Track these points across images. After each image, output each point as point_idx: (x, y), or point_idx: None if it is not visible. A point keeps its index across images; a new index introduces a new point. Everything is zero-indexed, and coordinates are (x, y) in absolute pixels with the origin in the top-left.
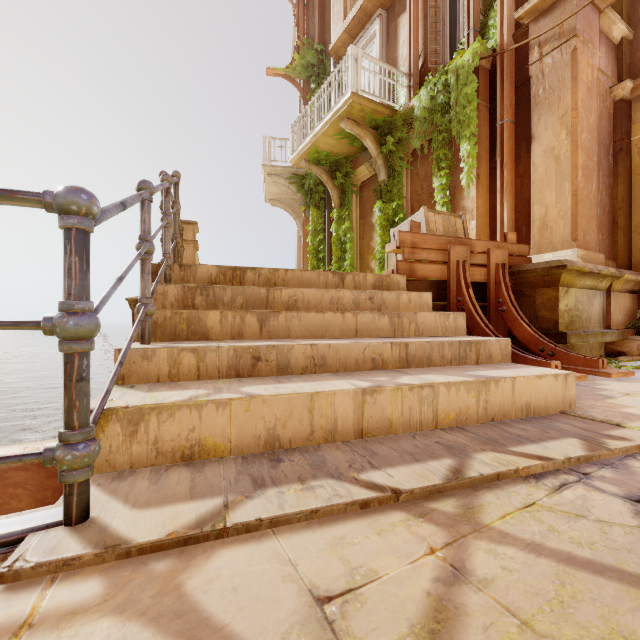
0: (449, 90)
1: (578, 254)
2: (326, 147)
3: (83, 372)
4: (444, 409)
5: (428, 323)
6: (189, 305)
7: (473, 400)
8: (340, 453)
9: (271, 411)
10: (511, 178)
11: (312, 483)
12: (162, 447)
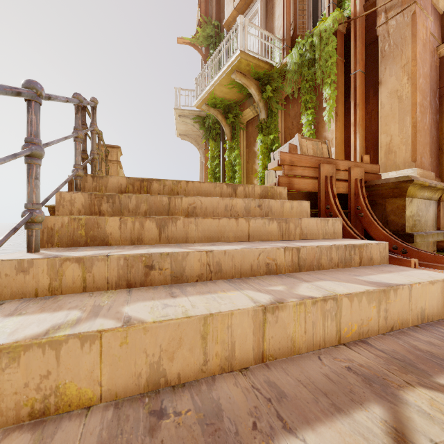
0: (314, 49)
1: (417, 172)
2: (221, 94)
3: None
4: (347, 322)
5: (311, 227)
6: (96, 211)
7: (374, 310)
8: (239, 394)
9: (155, 341)
10: (362, 115)
11: None
12: None
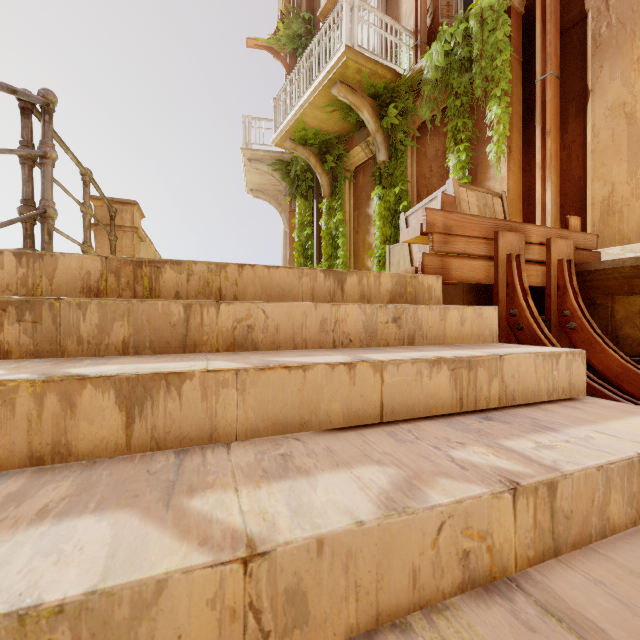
0: (470, 41)
1: None
2: (314, 123)
3: None
4: None
5: (523, 376)
6: None
7: None
8: None
9: None
10: (556, 150)
11: None
12: None
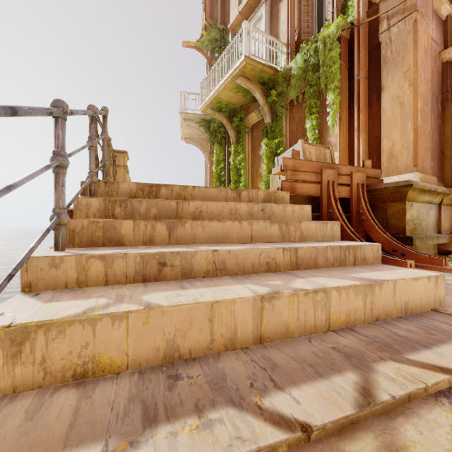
0: (318, 54)
1: (418, 176)
2: (226, 98)
3: None
4: (335, 312)
5: (310, 230)
6: (109, 215)
7: (361, 302)
8: (240, 365)
9: (170, 322)
10: (365, 120)
11: (210, 415)
12: (50, 367)
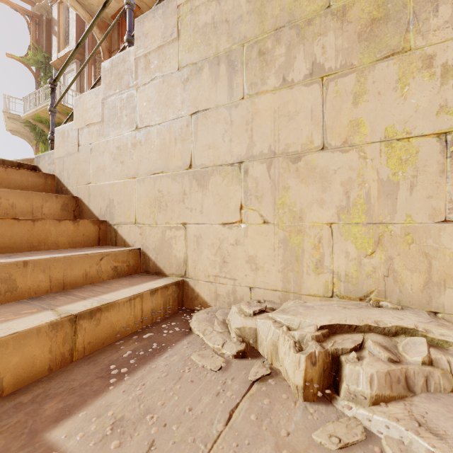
0: None
1: None
2: (45, 116)
3: None
4: None
5: None
6: None
7: None
8: None
9: None
10: None
11: None
12: None
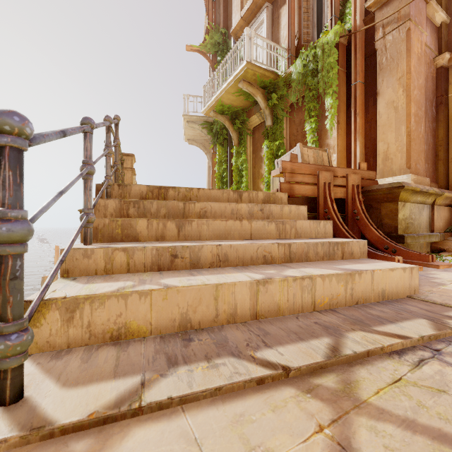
0: (317, 60)
1: (411, 178)
2: (228, 101)
3: (16, 271)
4: (320, 295)
5: (304, 228)
6: (124, 215)
7: (342, 288)
8: (239, 333)
9: (184, 299)
10: (362, 123)
11: (216, 361)
12: (94, 330)
